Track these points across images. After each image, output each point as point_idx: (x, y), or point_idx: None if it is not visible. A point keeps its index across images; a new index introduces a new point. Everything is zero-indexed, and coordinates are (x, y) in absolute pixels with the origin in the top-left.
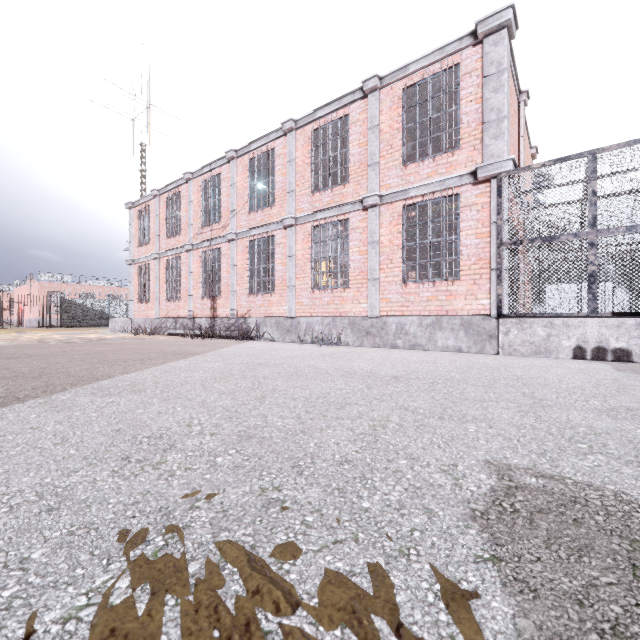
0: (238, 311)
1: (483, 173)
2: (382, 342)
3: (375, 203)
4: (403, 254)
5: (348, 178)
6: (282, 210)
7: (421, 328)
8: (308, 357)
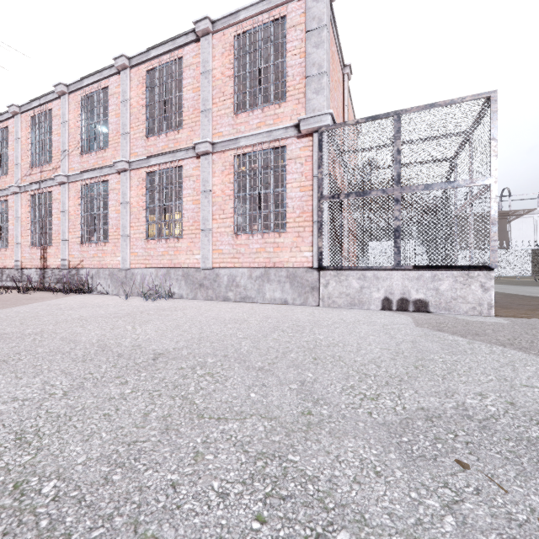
0: (70, 261)
1: (305, 126)
2: (215, 294)
3: (207, 150)
4: (234, 204)
5: (182, 123)
6: (116, 153)
7: (251, 280)
8: (100, 319)
